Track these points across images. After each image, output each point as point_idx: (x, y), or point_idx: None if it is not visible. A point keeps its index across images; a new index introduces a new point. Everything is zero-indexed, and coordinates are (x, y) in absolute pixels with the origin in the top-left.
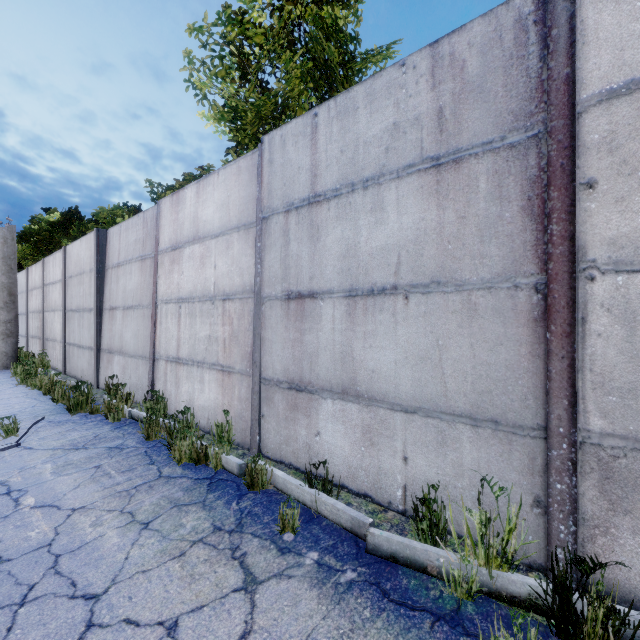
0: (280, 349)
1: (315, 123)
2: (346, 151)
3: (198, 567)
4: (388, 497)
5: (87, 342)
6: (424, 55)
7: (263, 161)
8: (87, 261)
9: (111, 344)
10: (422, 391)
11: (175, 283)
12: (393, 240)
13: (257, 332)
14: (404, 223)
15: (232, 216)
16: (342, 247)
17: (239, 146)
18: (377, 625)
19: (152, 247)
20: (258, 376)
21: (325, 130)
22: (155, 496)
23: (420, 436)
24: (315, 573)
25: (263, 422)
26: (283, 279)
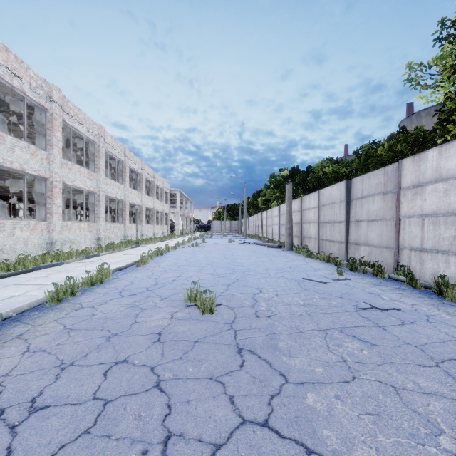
0: None
1: None
2: None
3: None
4: None
5: (337, 239)
6: None
7: None
8: (337, 197)
9: (357, 240)
10: None
11: (417, 206)
12: None
13: None
14: None
15: None
16: None
17: (451, 108)
18: None
19: (393, 187)
20: None
21: None
22: (451, 309)
23: None
24: None
25: None
26: None
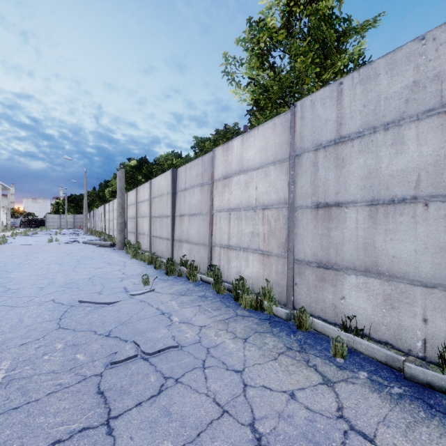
0: (310, 241)
1: (340, 89)
2: (368, 105)
3: (289, 367)
4: (408, 346)
5: (165, 235)
6: (444, 29)
7: (296, 118)
8: (165, 188)
9: (181, 236)
10: (442, 272)
11: (226, 199)
12: (413, 164)
13: (291, 229)
14: (424, 152)
15: (269, 155)
16: (364, 171)
17: (257, 108)
18: (434, 423)
19: (208, 178)
20: (292, 258)
21: (349, 93)
22: (241, 325)
23: (440, 304)
24: (370, 384)
25: (296, 288)
26: (313, 194)
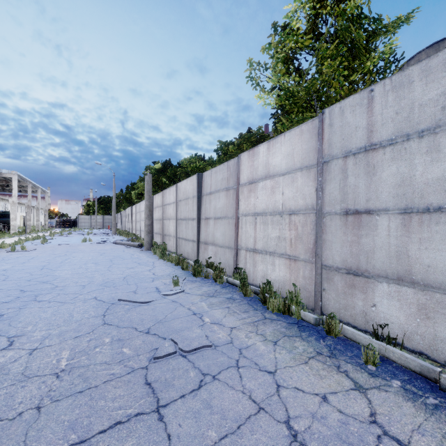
0: (339, 247)
1: (371, 96)
2: (401, 112)
3: (320, 371)
4: (444, 357)
5: (191, 237)
6: None
7: (324, 125)
8: (191, 192)
9: (206, 239)
10: None
11: (252, 204)
12: None
13: (319, 235)
14: None
15: (296, 161)
16: (397, 179)
17: (281, 112)
18: None
19: (234, 182)
20: (320, 263)
21: (380, 100)
22: (270, 328)
23: None
24: (404, 393)
25: (324, 293)
26: (342, 201)
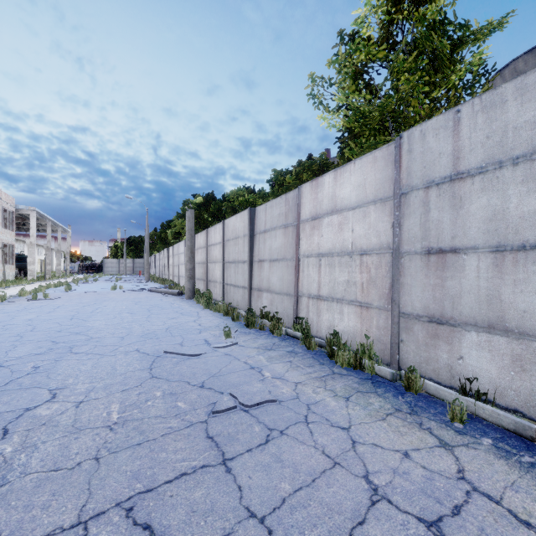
0: (420, 291)
1: (457, 118)
2: (492, 136)
3: (400, 428)
4: None
5: (241, 283)
6: None
7: (402, 151)
8: (241, 230)
9: (260, 285)
10: None
11: (315, 243)
12: None
13: (396, 278)
14: None
15: (368, 193)
16: (488, 212)
17: (349, 135)
18: None
19: (293, 218)
20: (397, 311)
21: (468, 122)
22: (340, 384)
23: None
24: (495, 451)
25: (402, 345)
26: (423, 239)
